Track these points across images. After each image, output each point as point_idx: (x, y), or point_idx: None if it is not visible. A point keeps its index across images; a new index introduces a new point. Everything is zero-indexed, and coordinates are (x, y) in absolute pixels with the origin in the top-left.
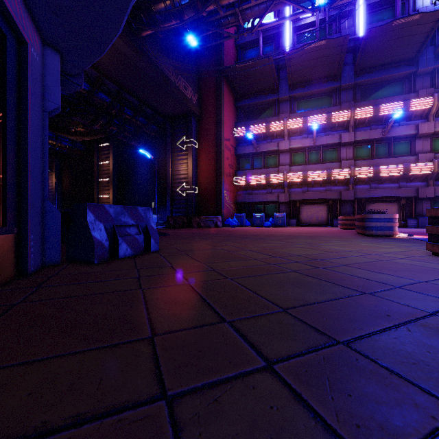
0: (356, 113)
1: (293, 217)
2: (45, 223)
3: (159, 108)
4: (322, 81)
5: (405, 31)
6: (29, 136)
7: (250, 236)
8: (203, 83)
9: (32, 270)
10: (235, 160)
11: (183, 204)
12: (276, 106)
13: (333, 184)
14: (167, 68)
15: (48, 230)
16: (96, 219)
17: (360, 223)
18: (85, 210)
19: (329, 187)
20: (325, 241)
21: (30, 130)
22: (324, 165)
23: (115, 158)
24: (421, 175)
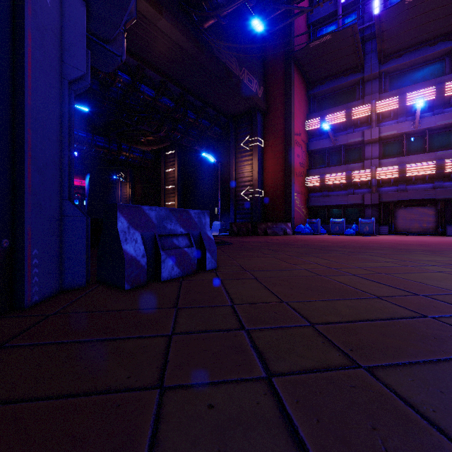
0: None
1: (384, 223)
2: (64, 232)
3: (222, 107)
4: (429, 45)
5: None
6: (27, 105)
7: (335, 249)
8: (269, 73)
9: (36, 300)
10: (307, 158)
11: (247, 209)
12: (359, 88)
13: (445, 178)
14: (230, 60)
15: (68, 241)
16: (130, 226)
17: None
18: (115, 213)
19: (440, 183)
20: None
21: (31, 97)
22: (431, 155)
23: (180, 165)
24: None
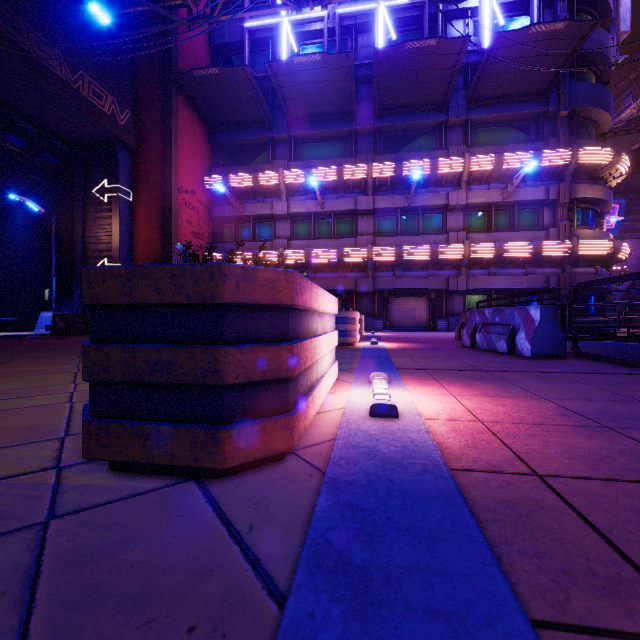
0: (374, 169)
1: None
2: None
3: (49, 123)
4: (333, 119)
5: (424, 62)
6: None
7: None
8: (142, 94)
9: None
10: (210, 227)
11: None
12: (270, 148)
13: (348, 269)
14: (43, 50)
15: None
16: None
17: None
18: None
19: (343, 273)
20: None
21: None
22: (335, 241)
23: None
24: (452, 261)
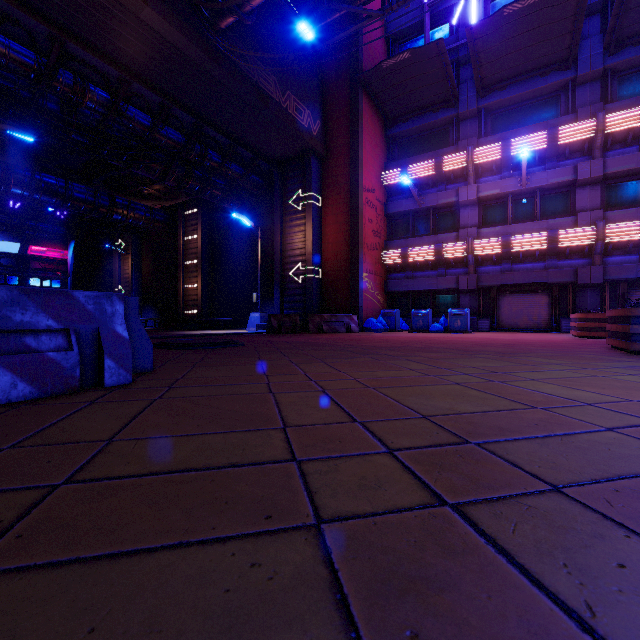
0: (608, 123)
1: (484, 316)
2: None
3: (260, 147)
4: (540, 74)
5: None
6: None
7: (377, 351)
8: (330, 102)
9: None
10: (385, 224)
11: (299, 295)
12: (453, 129)
13: (560, 256)
14: (265, 79)
15: None
16: None
17: (617, 326)
18: None
19: (553, 262)
20: (529, 367)
21: None
22: (542, 223)
23: (206, 230)
24: None
